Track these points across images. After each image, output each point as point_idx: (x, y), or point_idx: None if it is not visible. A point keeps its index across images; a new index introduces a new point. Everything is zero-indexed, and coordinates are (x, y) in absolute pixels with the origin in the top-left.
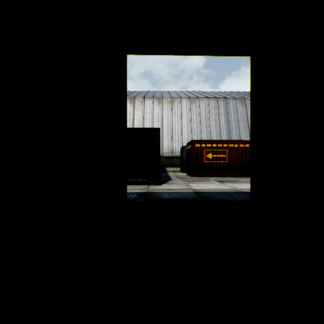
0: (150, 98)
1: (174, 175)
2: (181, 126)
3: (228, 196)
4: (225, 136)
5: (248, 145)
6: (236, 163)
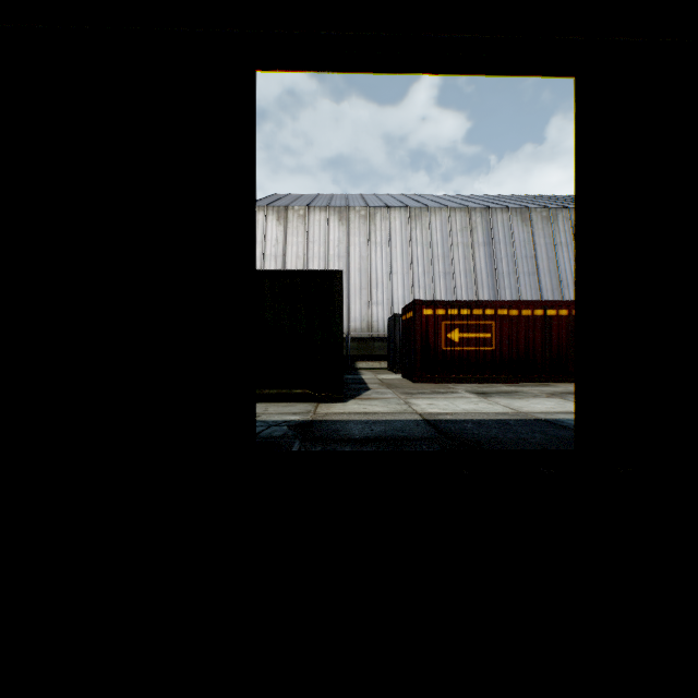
0: (321, 210)
1: (375, 380)
2: (390, 270)
3: (505, 431)
4: (487, 293)
5: (540, 312)
6: (513, 351)
